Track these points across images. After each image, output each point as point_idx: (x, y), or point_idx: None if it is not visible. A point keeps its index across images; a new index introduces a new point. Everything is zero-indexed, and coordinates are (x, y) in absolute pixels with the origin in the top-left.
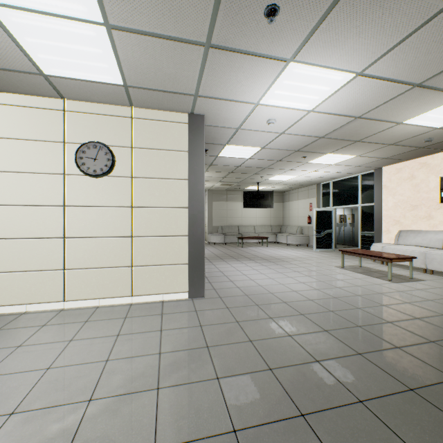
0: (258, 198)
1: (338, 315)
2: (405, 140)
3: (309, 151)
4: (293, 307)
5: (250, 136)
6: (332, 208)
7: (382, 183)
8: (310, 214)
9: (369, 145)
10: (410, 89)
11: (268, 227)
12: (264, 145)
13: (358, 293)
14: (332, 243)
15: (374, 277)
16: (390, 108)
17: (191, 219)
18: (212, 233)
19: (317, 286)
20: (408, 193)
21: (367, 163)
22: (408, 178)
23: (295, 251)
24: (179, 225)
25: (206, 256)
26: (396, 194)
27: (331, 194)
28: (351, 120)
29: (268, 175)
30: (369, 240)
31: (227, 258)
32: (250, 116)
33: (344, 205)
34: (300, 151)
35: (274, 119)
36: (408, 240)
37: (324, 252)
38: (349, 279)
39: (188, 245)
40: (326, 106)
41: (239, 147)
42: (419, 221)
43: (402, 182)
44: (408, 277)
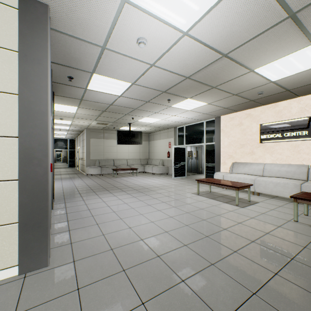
0: (130, 136)
1: (223, 273)
2: (246, 91)
3: (174, 93)
4: (169, 266)
5: (119, 64)
6: (185, 145)
7: (220, 128)
8: (169, 150)
9: (221, 93)
10: (283, 21)
11: (138, 160)
12: (134, 80)
13: (223, 225)
14: (185, 172)
15: (225, 203)
16: (255, 47)
17: (24, 154)
18: (90, 166)
19: (186, 220)
20: (238, 135)
21: (212, 112)
22: (238, 125)
23: (159, 179)
24: (1, 163)
25: (79, 189)
26: (230, 136)
27: (185, 135)
28: (217, 59)
29: (138, 116)
30: (212, 170)
31: (100, 191)
32: (116, 26)
33: (194, 144)
34: (167, 93)
35: (145, 38)
36: (239, 170)
37: (181, 180)
38: (209, 208)
39: (19, 194)
40: (202, 29)
41: (108, 78)
42: (246, 156)
43: (234, 127)
44: (247, 200)
